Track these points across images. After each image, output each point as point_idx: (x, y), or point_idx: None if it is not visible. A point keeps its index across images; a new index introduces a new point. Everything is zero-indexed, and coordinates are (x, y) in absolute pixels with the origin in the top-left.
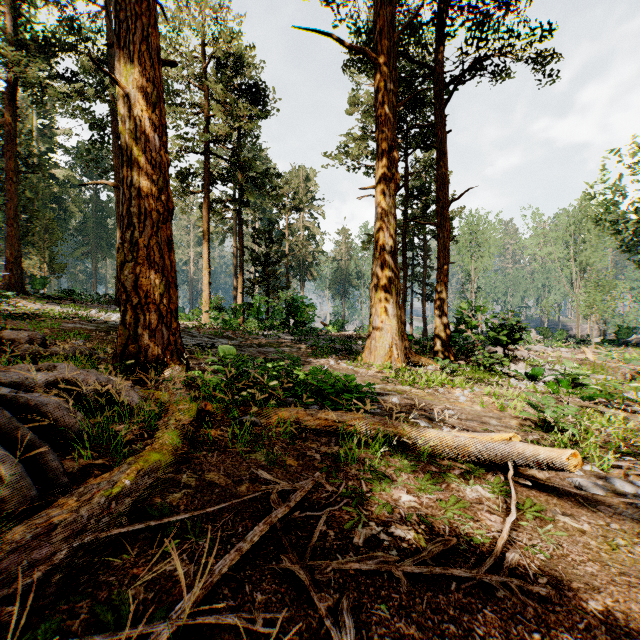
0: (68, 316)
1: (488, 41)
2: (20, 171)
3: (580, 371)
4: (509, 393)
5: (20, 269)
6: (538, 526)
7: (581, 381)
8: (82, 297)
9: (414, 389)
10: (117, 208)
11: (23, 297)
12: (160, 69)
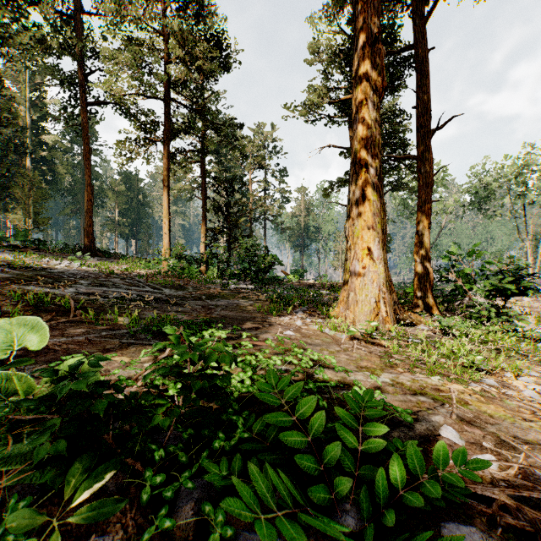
0: (3, 263)
1: None
2: None
3: None
4: None
5: None
6: None
7: None
8: (47, 246)
9: (449, 383)
10: (85, 161)
11: None
12: None
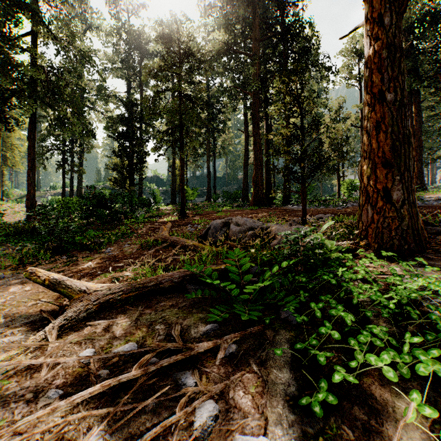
0: None
1: None
2: None
3: None
4: None
5: None
6: None
7: None
8: None
9: None
10: None
11: None
12: None
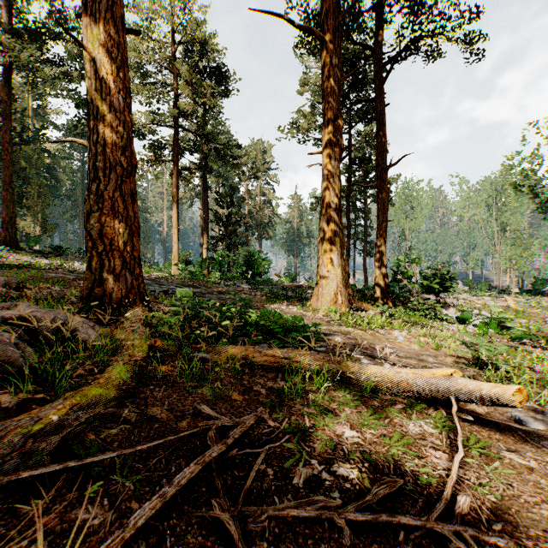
0: (53, 267)
1: (422, 25)
2: (15, 143)
3: (505, 315)
4: (443, 334)
5: (14, 228)
6: (484, 463)
7: (506, 324)
8: (68, 252)
9: (357, 330)
10: None
11: (16, 252)
12: (124, 37)
